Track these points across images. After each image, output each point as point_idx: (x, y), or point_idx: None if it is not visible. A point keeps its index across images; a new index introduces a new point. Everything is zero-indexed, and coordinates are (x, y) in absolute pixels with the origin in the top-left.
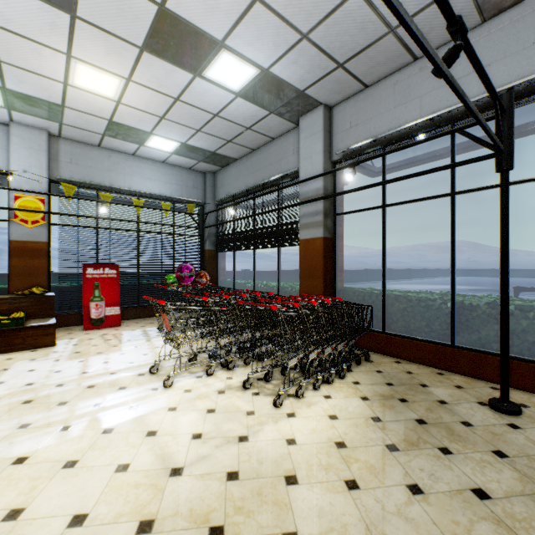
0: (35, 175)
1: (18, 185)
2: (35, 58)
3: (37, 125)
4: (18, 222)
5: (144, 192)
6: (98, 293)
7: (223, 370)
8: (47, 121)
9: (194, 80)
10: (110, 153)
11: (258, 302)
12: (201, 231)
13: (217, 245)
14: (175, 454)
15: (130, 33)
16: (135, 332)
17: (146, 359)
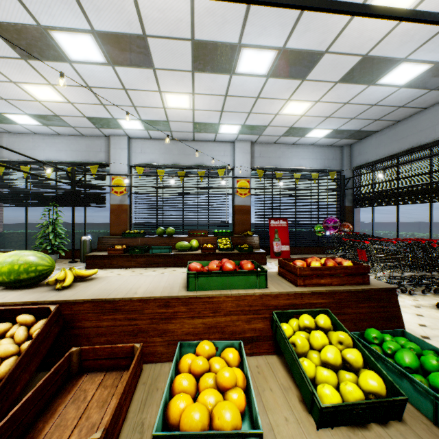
0: (245, 168)
1: (238, 174)
2: (268, 106)
3: (246, 139)
4: (238, 195)
5: (299, 168)
6: (276, 236)
7: (404, 294)
8: (253, 136)
9: (366, 88)
10: (279, 146)
11: (433, 247)
12: (342, 192)
13: (355, 202)
14: (415, 330)
15: (334, 76)
16: None
17: None
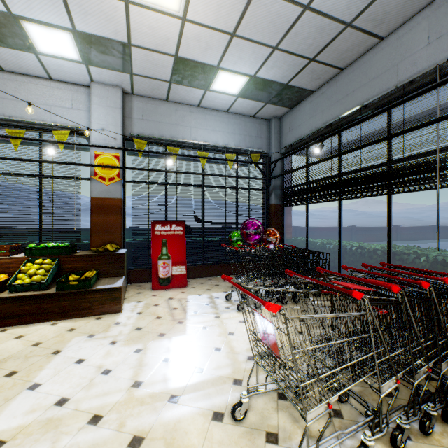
0: (111, 133)
1: (98, 143)
2: None
3: (112, 82)
4: (98, 180)
5: (208, 145)
6: (165, 251)
7: (381, 446)
8: (119, 74)
9: None
10: (177, 106)
11: (443, 296)
12: (267, 183)
13: (284, 198)
14: None
15: None
16: (200, 298)
17: (220, 364)
